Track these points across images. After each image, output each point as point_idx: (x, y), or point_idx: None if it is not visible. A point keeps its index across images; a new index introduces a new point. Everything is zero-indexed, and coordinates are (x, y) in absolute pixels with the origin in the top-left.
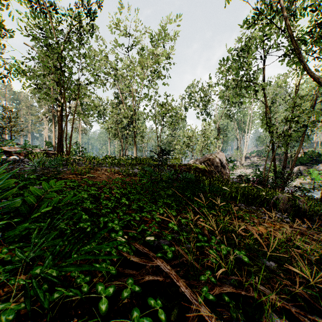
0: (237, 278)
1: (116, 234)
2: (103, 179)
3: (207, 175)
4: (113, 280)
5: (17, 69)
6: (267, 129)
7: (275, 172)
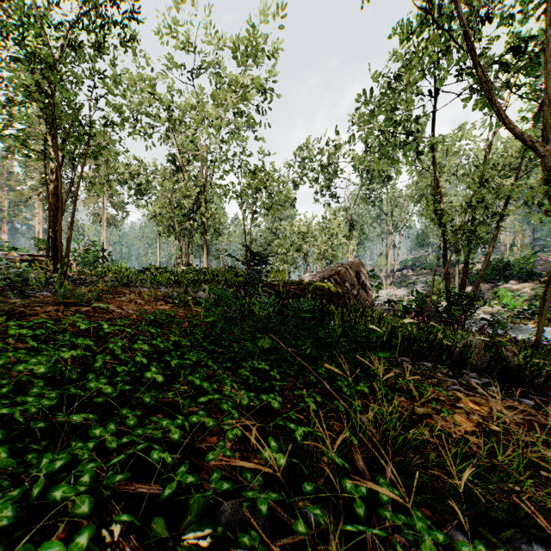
0: None
1: (63, 548)
2: (127, 315)
3: (335, 302)
4: None
5: None
6: (437, 219)
7: (449, 295)
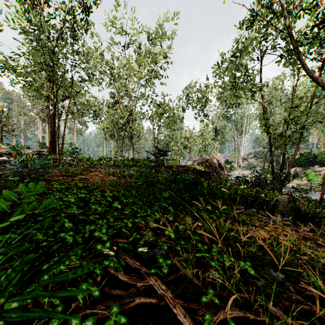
0: (243, 296)
1: (102, 246)
2: (96, 181)
3: (205, 177)
4: (97, 304)
5: (4, 63)
6: (266, 129)
7: (273, 174)
